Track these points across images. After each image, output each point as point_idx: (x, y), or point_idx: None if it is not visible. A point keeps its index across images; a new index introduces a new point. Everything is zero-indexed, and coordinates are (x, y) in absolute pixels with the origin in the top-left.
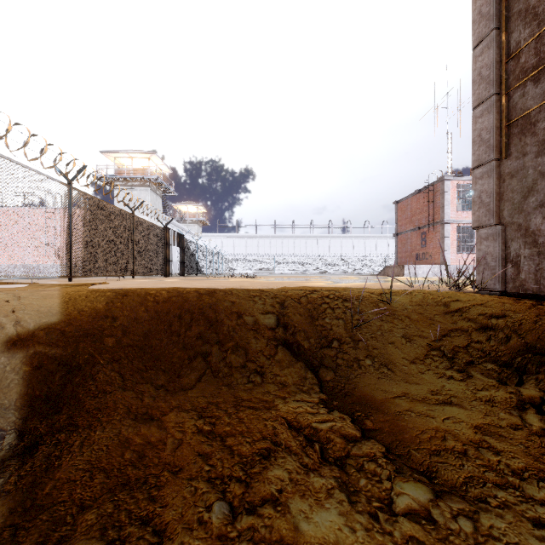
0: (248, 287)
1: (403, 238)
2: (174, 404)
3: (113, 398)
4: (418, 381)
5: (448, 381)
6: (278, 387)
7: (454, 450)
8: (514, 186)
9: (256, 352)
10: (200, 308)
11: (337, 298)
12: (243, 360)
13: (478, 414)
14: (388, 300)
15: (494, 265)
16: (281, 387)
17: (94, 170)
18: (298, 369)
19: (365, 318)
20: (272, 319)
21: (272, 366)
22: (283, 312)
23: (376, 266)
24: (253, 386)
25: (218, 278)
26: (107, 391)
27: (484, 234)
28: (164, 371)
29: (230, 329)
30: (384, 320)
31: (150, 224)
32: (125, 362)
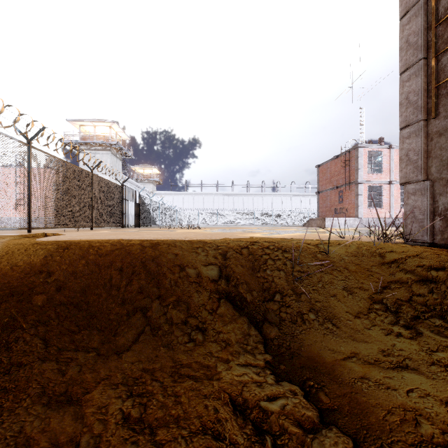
0: (192, 238)
1: (323, 196)
2: (102, 377)
3: (27, 375)
4: (366, 338)
5: (398, 339)
6: (220, 346)
7: (435, 444)
8: (443, 144)
9: (198, 306)
10: (142, 261)
11: (277, 249)
12: (184, 316)
13: (443, 384)
14: (325, 251)
15: (422, 218)
16: (224, 346)
17: (53, 131)
18: (241, 325)
19: (305, 270)
20: (214, 271)
21: (215, 322)
22: (226, 263)
23: (301, 219)
24: (194, 346)
25: (168, 229)
26: (22, 364)
27: (411, 189)
28: (99, 331)
29: (172, 283)
30: (324, 272)
31: (108, 182)
32: (54, 323)
